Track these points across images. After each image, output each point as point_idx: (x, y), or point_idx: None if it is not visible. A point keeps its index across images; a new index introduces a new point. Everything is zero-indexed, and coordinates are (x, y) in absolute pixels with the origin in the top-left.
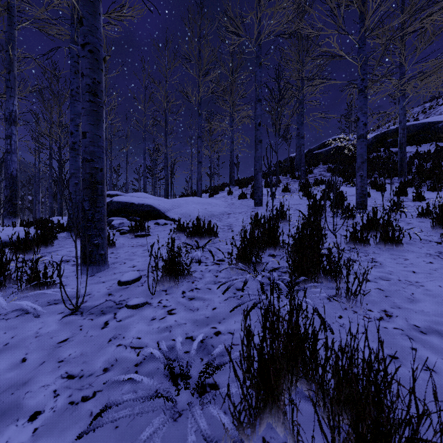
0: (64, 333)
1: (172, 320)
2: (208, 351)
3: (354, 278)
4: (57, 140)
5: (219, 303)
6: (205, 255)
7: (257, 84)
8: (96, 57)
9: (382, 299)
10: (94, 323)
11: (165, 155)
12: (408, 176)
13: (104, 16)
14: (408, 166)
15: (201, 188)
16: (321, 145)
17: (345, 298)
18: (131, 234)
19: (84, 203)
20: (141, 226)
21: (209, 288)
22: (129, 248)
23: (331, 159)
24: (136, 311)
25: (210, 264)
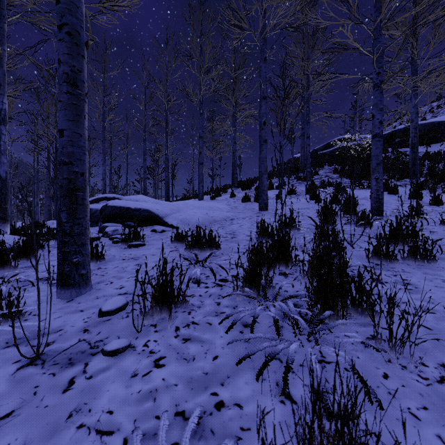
0: (10, 400)
1: (159, 377)
2: (205, 442)
3: (400, 320)
4: (53, 140)
5: (221, 348)
6: (206, 272)
7: (262, 80)
8: (76, 40)
9: (434, 344)
10: (55, 382)
11: (165, 156)
12: (420, 178)
13: (97, 6)
14: (419, 167)
15: (202, 190)
16: (326, 145)
17: (385, 342)
18: (124, 244)
19: (60, 213)
20: (135, 235)
21: (209, 323)
22: (120, 262)
23: (337, 160)
24: (113, 360)
25: (211, 285)
